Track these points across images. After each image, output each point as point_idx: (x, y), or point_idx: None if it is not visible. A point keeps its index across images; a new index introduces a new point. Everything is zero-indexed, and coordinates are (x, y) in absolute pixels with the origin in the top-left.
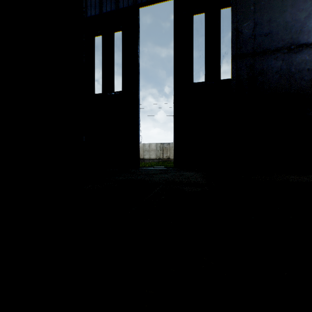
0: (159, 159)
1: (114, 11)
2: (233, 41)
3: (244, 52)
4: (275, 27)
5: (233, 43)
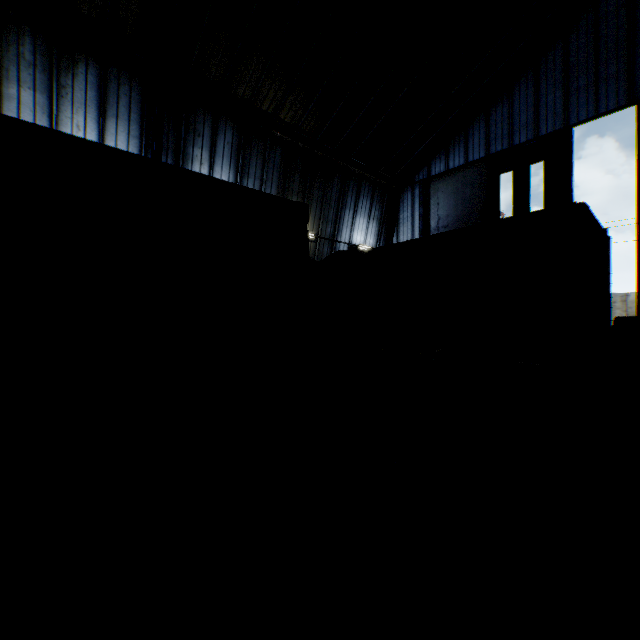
0: None
1: (531, 140)
2: None
3: None
4: None
5: None
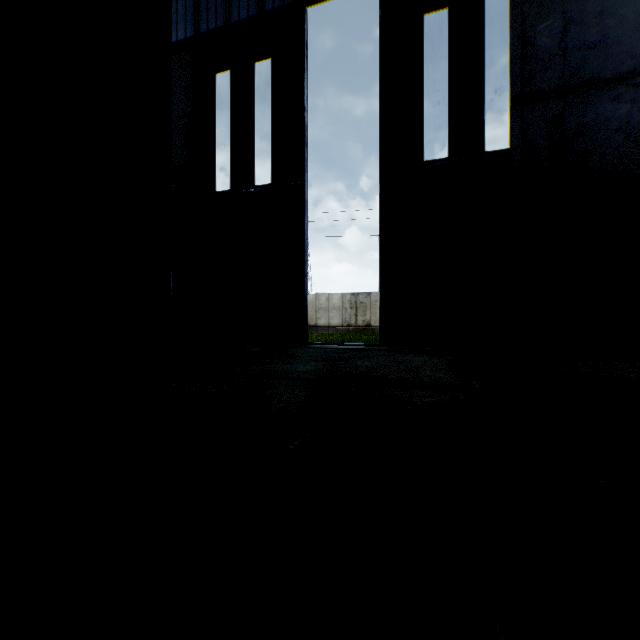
0: (348, 327)
1: (254, 18)
2: (514, 66)
3: (541, 88)
4: (613, 27)
5: (514, 69)
